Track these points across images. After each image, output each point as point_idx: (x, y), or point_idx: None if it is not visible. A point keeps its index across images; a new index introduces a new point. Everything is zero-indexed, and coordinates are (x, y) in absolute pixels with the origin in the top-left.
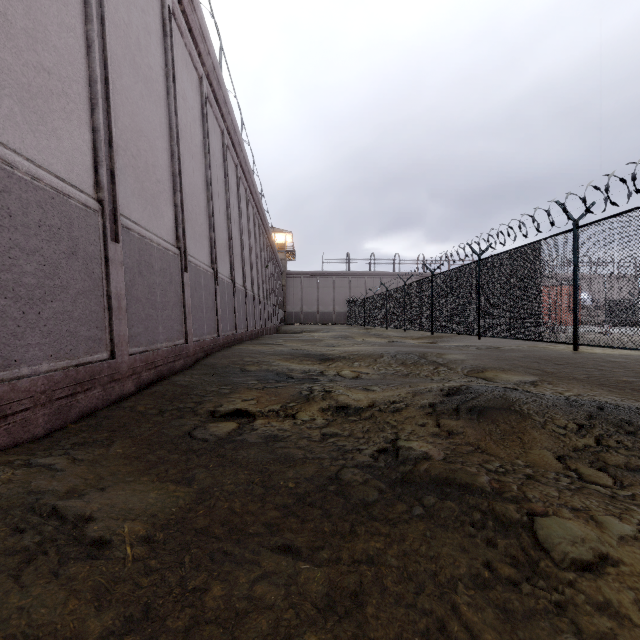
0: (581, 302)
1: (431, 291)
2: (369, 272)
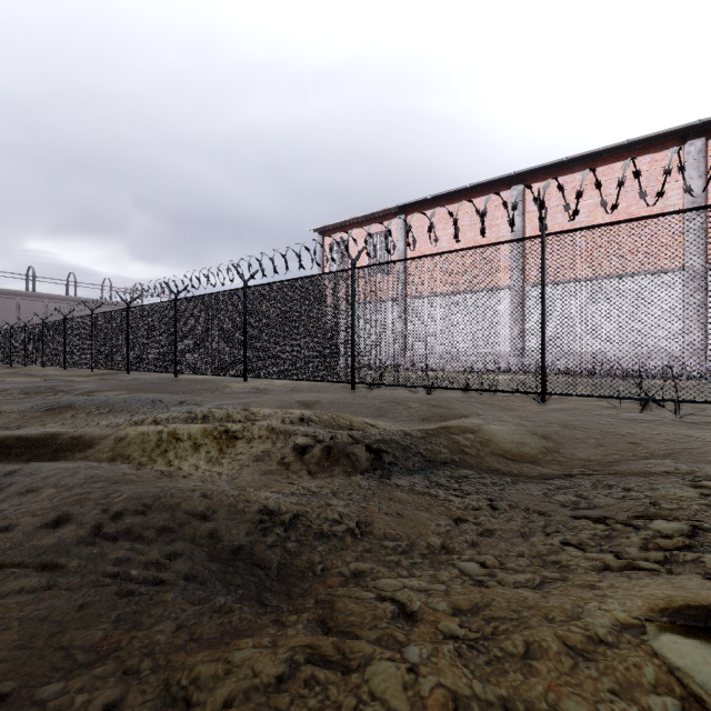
0: (179, 347)
1: (91, 329)
2: (25, 292)
